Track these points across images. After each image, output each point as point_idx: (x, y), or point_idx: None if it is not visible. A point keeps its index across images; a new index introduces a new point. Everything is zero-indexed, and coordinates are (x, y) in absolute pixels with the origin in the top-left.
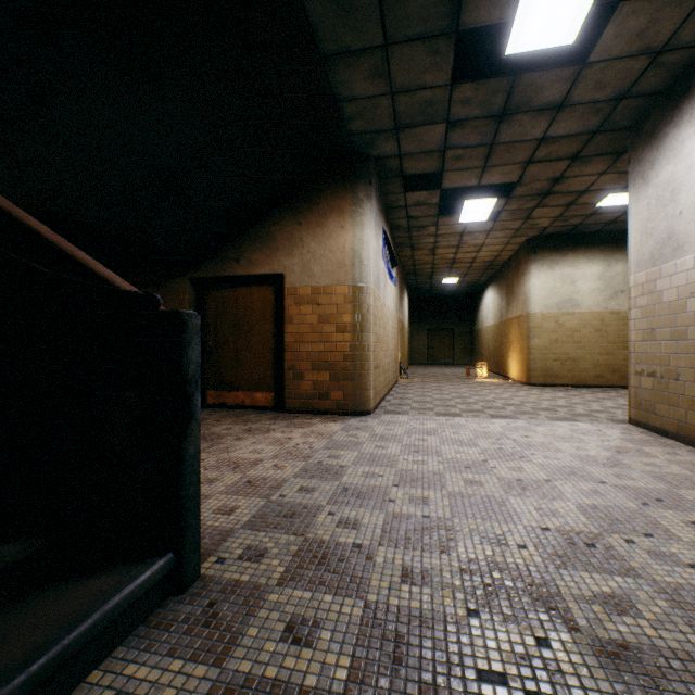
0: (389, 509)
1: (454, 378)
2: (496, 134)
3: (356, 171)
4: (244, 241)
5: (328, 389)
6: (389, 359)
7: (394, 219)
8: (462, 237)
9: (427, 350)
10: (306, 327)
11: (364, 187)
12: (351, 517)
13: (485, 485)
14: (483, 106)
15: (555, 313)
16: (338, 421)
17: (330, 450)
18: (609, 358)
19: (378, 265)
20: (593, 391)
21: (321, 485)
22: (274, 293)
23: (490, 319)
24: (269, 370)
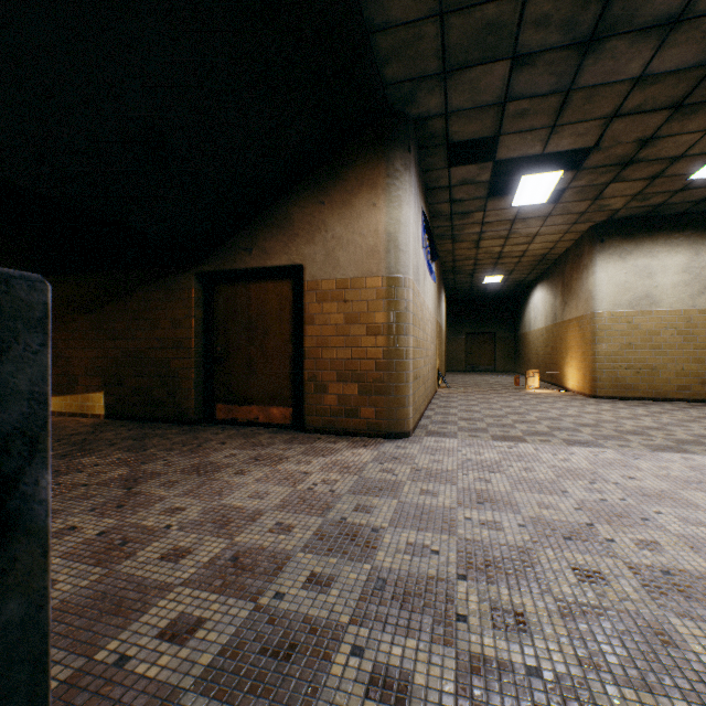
0: (460, 644)
1: (500, 388)
2: (577, 73)
3: (392, 134)
4: (257, 227)
5: (357, 405)
6: (428, 367)
7: (434, 204)
8: (512, 225)
9: (465, 356)
10: (330, 329)
11: (401, 154)
12: (393, 664)
13: (615, 585)
14: (565, 28)
15: (627, 312)
16: (369, 447)
17: (358, 495)
18: (697, 367)
19: (417, 254)
20: (680, 406)
21: (343, 572)
22: (292, 289)
23: (539, 322)
24: (287, 381)
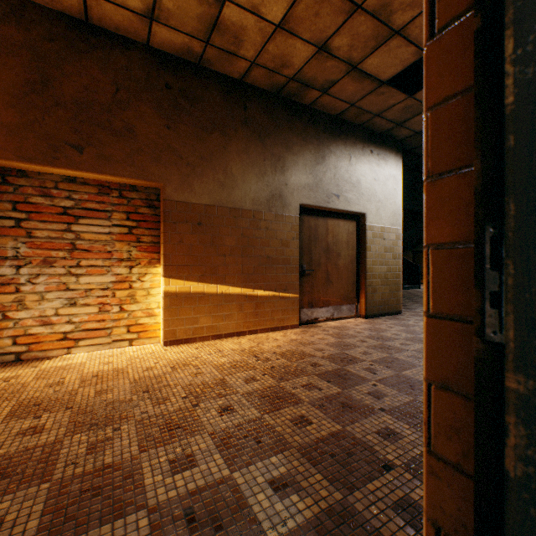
0: None
1: None
2: None
3: None
4: None
5: None
6: None
7: None
8: None
9: None
10: None
11: None
12: None
13: None
14: None
15: None
16: None
17: None
18: None
19: None
20: None
21: None
22: None
23: None
24: None
